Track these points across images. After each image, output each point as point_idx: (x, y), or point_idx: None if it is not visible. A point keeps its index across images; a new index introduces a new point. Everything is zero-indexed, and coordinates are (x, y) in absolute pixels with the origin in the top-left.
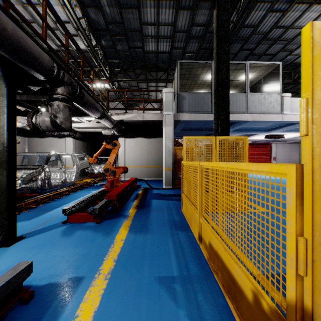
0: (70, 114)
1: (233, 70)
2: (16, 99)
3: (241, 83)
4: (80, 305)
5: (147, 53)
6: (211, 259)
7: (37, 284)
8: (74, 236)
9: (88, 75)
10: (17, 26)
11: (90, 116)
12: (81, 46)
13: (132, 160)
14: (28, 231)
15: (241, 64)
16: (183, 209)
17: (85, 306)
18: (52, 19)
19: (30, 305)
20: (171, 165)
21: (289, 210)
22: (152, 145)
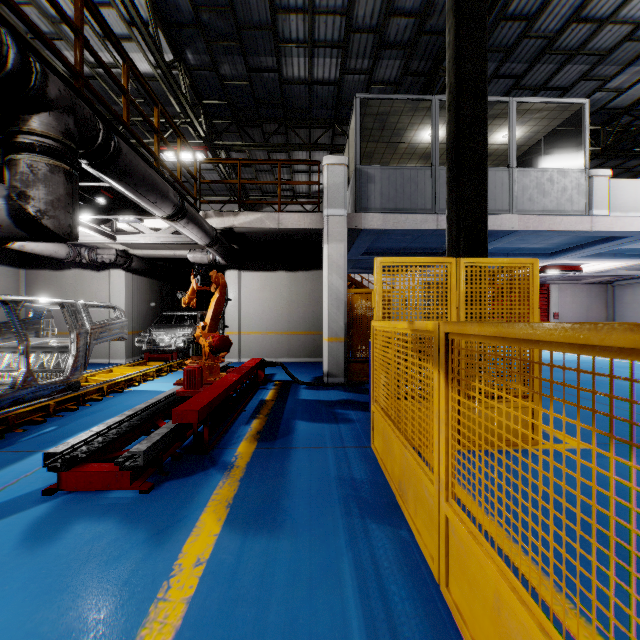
0: (70, 192)
1: None
2: None
3: (493, 150)
4: None
5: (289, 83)
6: None
7: None
8: (60, 545)
9: (143, 115)
10: None
11: (150, 215)
12: (142, 66)
13: (255, 319)
14: None
15: (497, 105)
16: (377, 446)
17: None
18: None
19: None
20: (341, 330)
21: None
22: (300, 286)
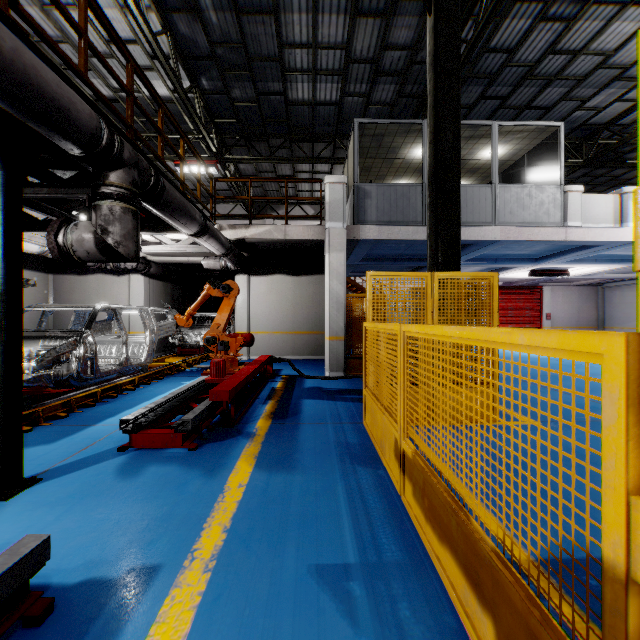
0: (135, 227)
1: (466, 139)
2: (22, 194)
3: (481, 164)
4: (151, 629)
5: (294, 104)
6: (426, 526)
7: (62, 581)
8: (144, 477)
9: (173, 148)
10: (26, 44)
11: (177, 231)
12: (160, 90)
13: (262, 319)
14: (49, 467)
15: (482, 127)
16: (367, 421)
17: (161, 631)
18: (101, 36)
19: (44, 630)
20: (341, 330)
21: (609, 437)
22: (304, 289)
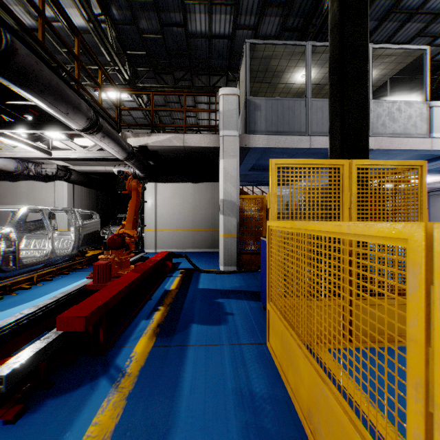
0: None
1: None
2: None
3: None
4: None
5: (193, 37)
6: None
7: None
8: None
9: (61, 40)
10: None
11: (71, 130)
12: (77, 20)
13: (168, 219)
14: None
15: None
16: (273, 346)
17: None
18: None
19: None
20: (234, 228)
21: None
22: (202, 194)
